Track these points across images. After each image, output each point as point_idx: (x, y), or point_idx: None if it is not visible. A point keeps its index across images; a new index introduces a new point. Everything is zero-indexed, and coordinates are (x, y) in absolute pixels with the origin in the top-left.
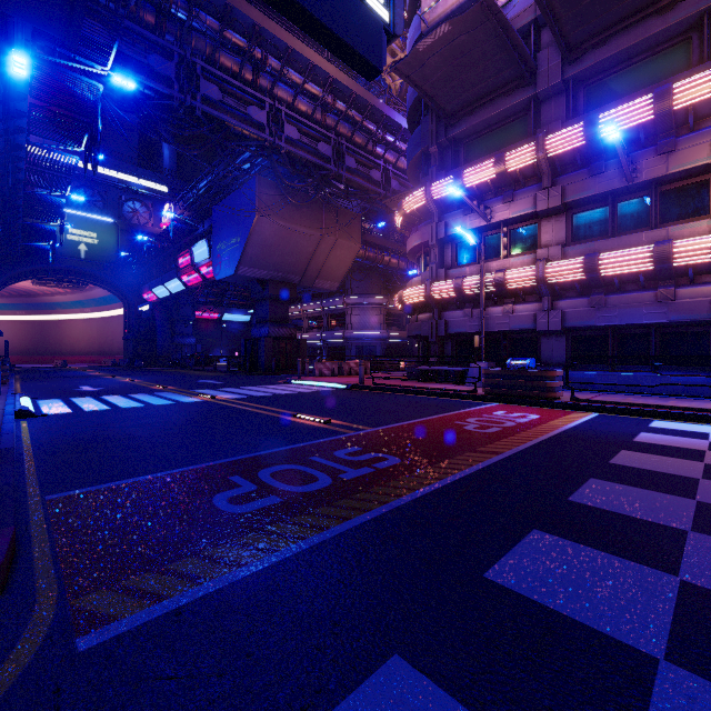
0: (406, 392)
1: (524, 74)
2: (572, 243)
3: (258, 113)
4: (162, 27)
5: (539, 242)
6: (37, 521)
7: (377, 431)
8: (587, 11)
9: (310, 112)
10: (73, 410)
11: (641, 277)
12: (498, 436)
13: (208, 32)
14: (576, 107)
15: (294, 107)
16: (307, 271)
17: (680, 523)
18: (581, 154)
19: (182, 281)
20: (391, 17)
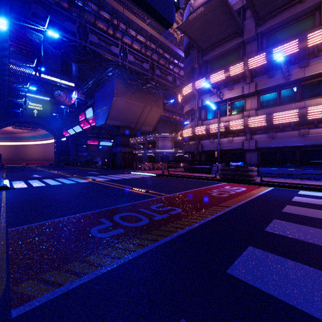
0: (183, 177)
1: (238, 31)
2: (260, 109)
3: (115, 49)
4: (71, 9)
5: (245, 108)
6: (1, 242)
7: (170, 196)
8: (267, 1)
9: (139, 49)
10: (28, 186)
11: (292, 124)
12: (227, 198)
13: (92, 12)
14: (262, 46)
15: (132, 46)
16: (138, 122)
17: (321, 242)
18: (264, 68)
19: (81, 127)
20: None
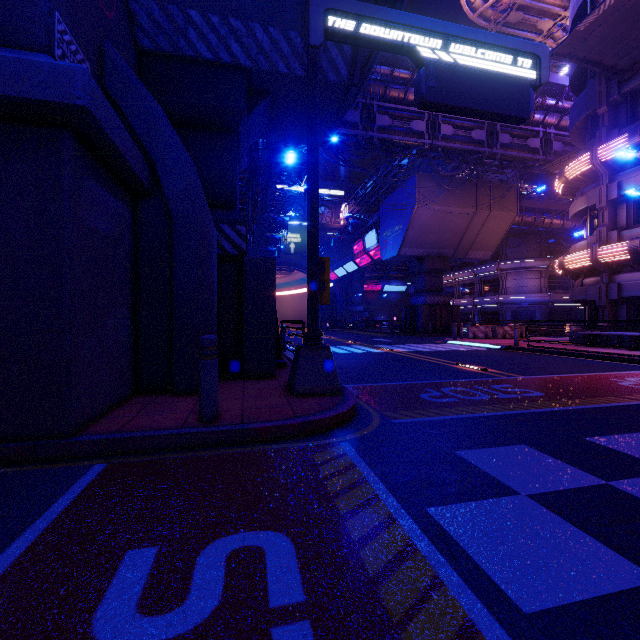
0: (564, 354)
1: None
2: None
3: (418, 125)
4: None
5: None
6: None
7: (527, 378)
8: None
9: None
10: None
11: None
12: None
13: (381, 79)
14: None
15: None
16: (460, 245)
17: None
18: None
19: (356, 263)
20: (537, 73)
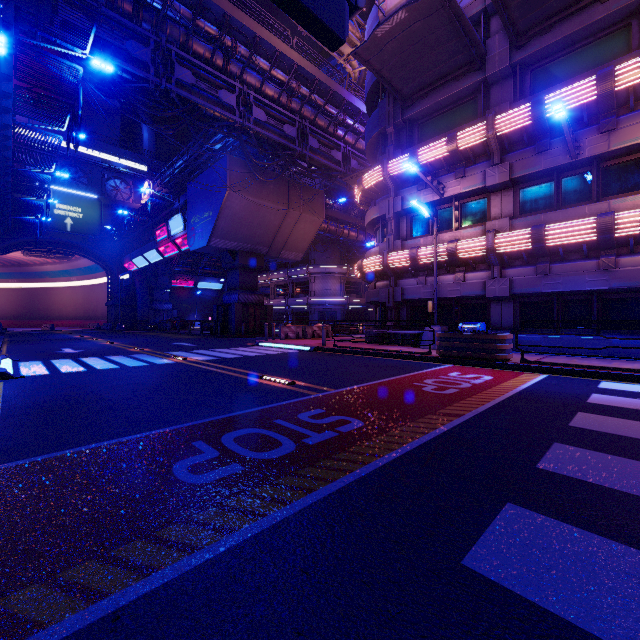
0: (365, 354)
1: (475, 59)
2: (519, 216)
3: (228, 97)
4: (139, 15)
5: (488, 215)
6: None
7: (339, 393)
8: None
9: (276, 97)
10: (51, 372)
11: (584, 246)
12: (456, 397)
13: (182, 21)
14: (522, 89)
15: (262, 91)
16: (273, 243)
17: None
18: (528, 133)
19: (160, 252)
20: None
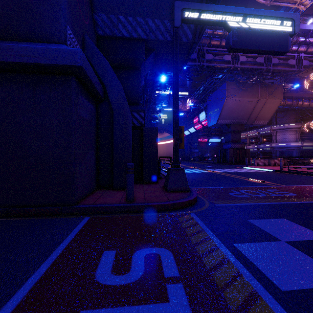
0: (309, 175)
1: None
2: None
3: (227, 57)
4: None
5: None
6: None
7: (287, 186)
8: None
9: None
10: None
11: None
12: None
13: (208, 36)
14: None
15: None
16: (250, 117)
17: None
18: None
19: (194, 128)
20: (293, 28)
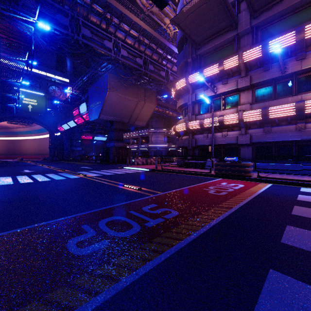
0: (177, 173)
1: (233, 24)
2: (255, 103)
3: (108, 44)
4: (63, 2)
5: (239, 103)
6: None
7: (164, 194)
8: None
9: (132, 44)
10: (14, 182)
11: (289, 118)
12: (227, 197)
13: (85, 5)
14: (256, 39)
15: (125, 41)
16: (131, 117)
17: None
18: (259, 61)
19: (75, 122)
20: None
